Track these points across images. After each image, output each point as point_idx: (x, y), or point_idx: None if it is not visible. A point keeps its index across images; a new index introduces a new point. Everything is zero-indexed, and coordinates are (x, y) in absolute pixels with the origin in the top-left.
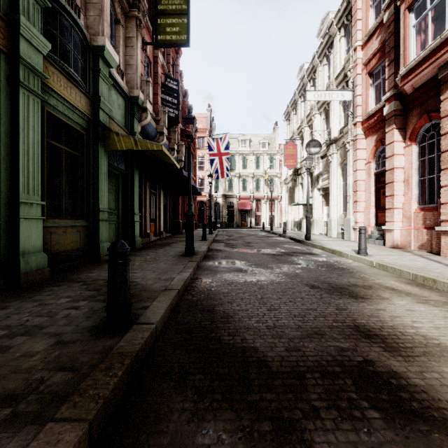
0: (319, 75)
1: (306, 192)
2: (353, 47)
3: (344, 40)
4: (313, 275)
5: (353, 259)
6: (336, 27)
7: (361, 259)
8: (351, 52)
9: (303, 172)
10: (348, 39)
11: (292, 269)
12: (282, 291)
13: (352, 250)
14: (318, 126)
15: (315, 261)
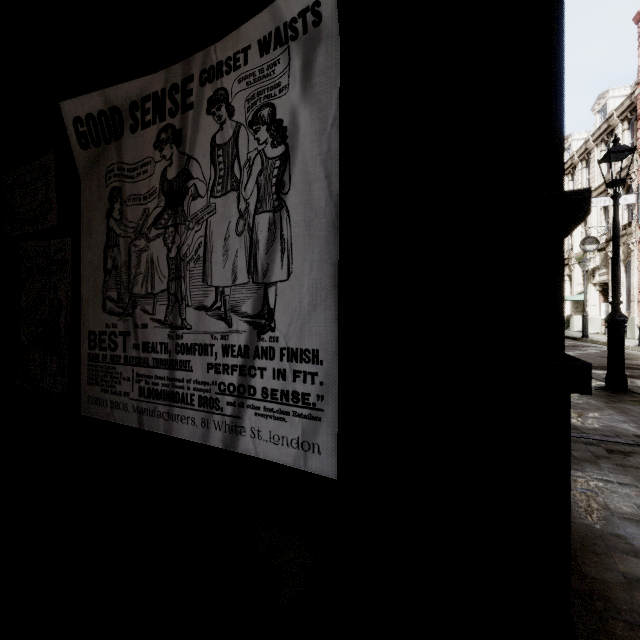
0: (595, 159)
1: (576, 287)
2: (637, 152)
3: (627, 133)
4: (601, 354)
5: (633, 350)
6: (617, 119)
7: (639, 349)
8: (635, 156)
9: (572, 264)
10: (633, 132)
11: (584, 352)
12: (585, 357)
13: (633, 344)
14: (594, 215)
15: (599, 350)
